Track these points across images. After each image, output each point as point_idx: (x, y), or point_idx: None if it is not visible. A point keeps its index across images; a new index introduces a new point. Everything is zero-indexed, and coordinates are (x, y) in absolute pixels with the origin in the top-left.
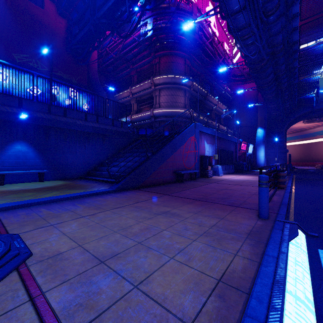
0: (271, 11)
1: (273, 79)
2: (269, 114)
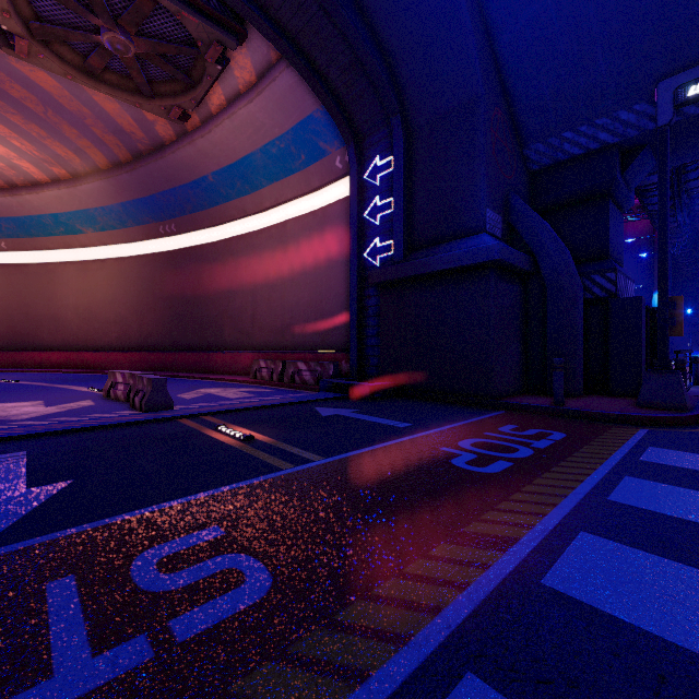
0: (695, 191)
1: (690, 236)
2: (674, 267)
